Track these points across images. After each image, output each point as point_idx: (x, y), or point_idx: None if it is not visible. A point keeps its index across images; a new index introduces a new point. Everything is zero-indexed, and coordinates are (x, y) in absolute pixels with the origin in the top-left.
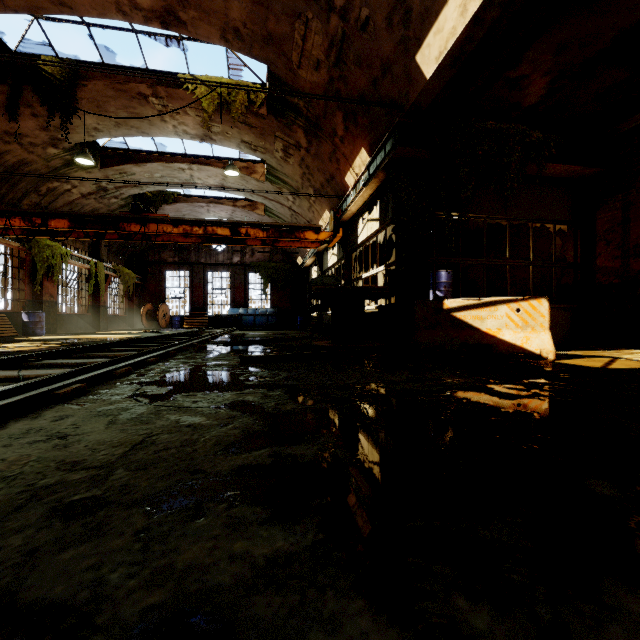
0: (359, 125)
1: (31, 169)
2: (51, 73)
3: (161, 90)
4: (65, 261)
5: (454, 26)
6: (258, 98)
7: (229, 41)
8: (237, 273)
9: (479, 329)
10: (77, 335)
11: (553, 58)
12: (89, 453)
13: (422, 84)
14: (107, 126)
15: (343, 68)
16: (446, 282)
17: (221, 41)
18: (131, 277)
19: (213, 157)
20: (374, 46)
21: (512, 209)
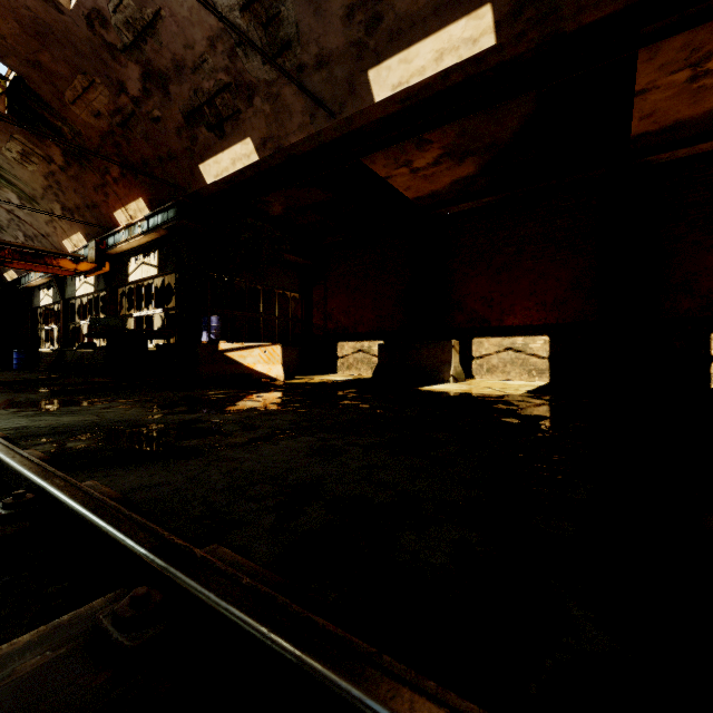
0: (139, 179)
1: None
2: None
3: None
4: None
5: (228, 167)
6: None
7: None
8: None
9: (243, 364)
10: None
11: (285, 199)
12: (81, 419)
13: (203, 184)
14: None
15: (128, 132)
16: (217, 326)
17: None
18: None
19: None
20: (163, 137)
21: (265, 279)
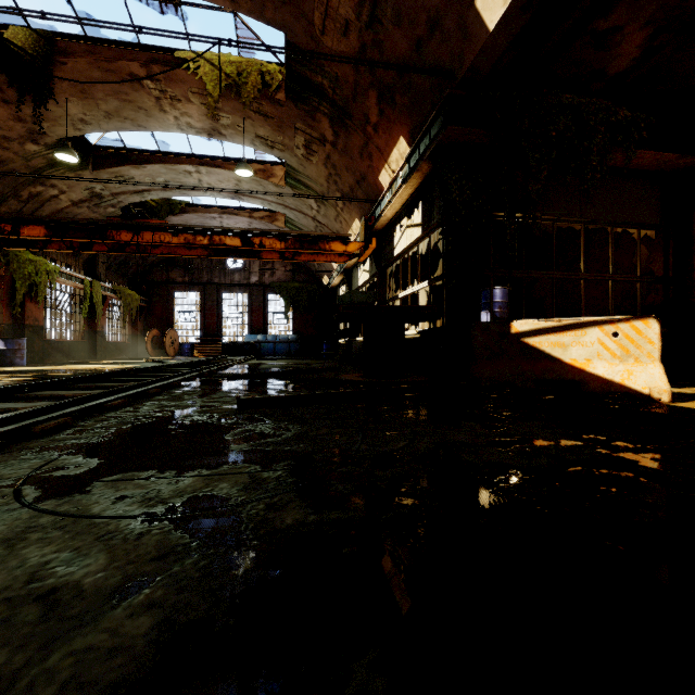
0: (397, 106)
1: (7, 169)
2: (21, 47)
3: (157, 70)
4: (52, 279)
5: None
6: (274, 80)
7: (236, 0)
8: (255, 295)
9: (560, 360)
10: (63, 365)
11: None
12: None
13: (482, 39)
14: (96, 117)
15: (378, 30)
16: (501, 302)
17: (226, 1)
18: (134, 299)
19: (224, 158)
20: None
21: (588, 209)
